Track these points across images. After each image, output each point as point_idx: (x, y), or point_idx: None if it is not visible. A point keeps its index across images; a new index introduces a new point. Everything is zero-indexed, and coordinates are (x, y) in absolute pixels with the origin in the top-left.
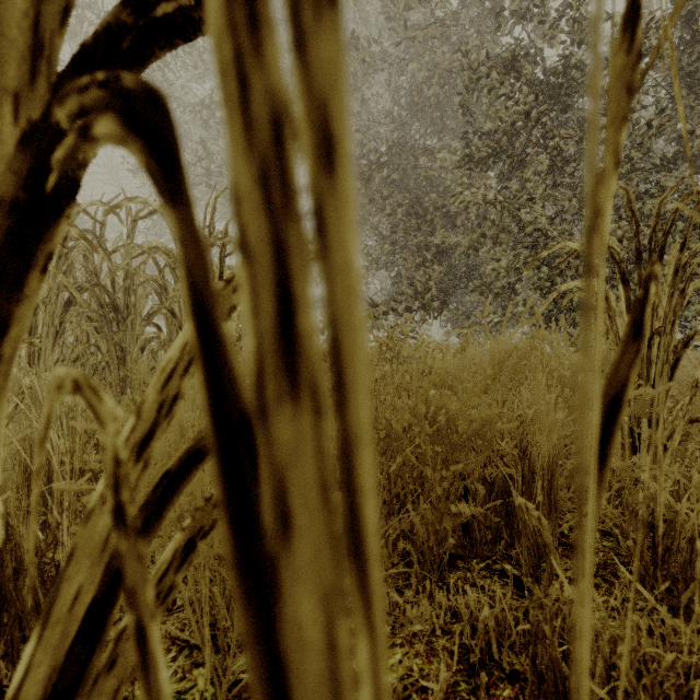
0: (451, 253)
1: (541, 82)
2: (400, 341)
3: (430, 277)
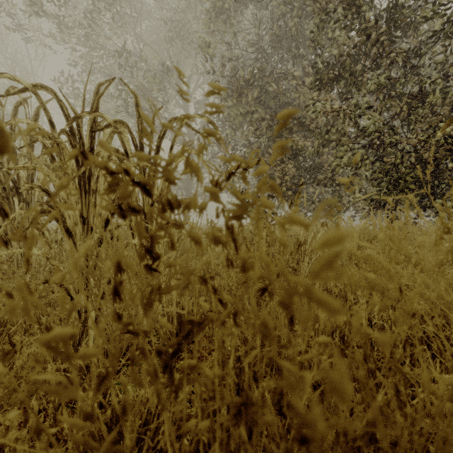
0: (301, 155)
1: (380, 12)
2: (273, 220)
3: (286, 172)
